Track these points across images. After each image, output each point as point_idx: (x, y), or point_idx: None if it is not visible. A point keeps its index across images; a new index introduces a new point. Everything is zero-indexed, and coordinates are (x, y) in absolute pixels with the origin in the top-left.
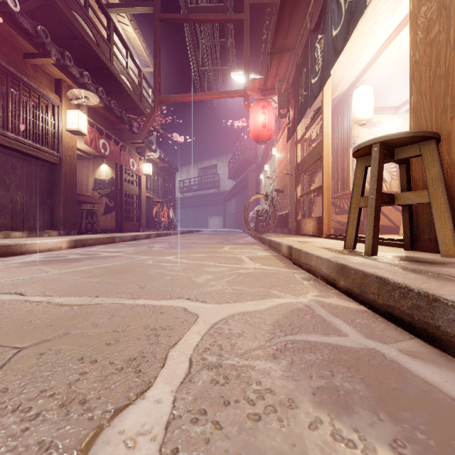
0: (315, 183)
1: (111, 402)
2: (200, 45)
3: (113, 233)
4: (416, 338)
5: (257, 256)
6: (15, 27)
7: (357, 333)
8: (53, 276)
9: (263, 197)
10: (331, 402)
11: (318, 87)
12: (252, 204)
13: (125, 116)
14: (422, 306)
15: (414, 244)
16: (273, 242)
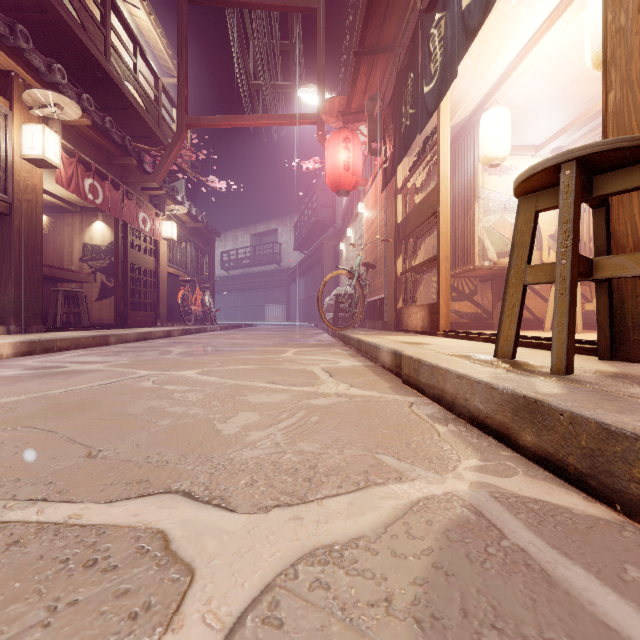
0: (422, 253)
1: None
2: (252, 48)
3: (110, 329)
4: None
5: (339, 367)
6: None
7: None
8: None
9: (346, 274)
10: None
11: (435, 98)
12: (328, 286)
13: (130, 145)
14: None
15: (615, 350)
16: (364, 343)
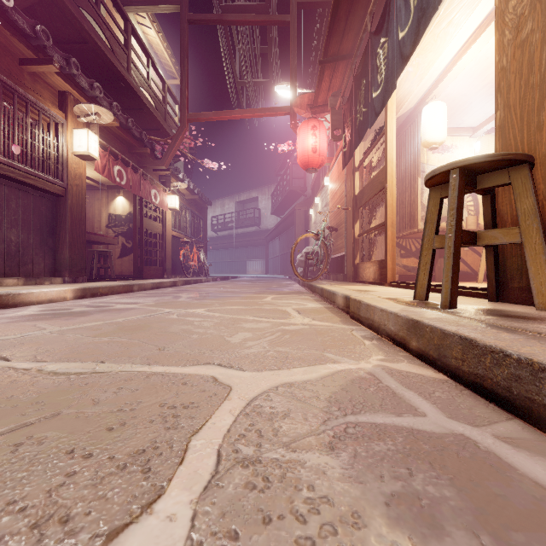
0: (376, 219)
1: (105, 520)
2: (237, 53)
3: (131, 280)
4: (516, 418)
5: (306, 308)
6: (8, 26)
7: (438, 411)
8: (50, 335)
9: (313, 236)
10: (412, 516)
11: (380, 102)
12: (299, 245)
13: (146, 138)
14: (524, 377)
15: (500, 294)
16: (326, 290)
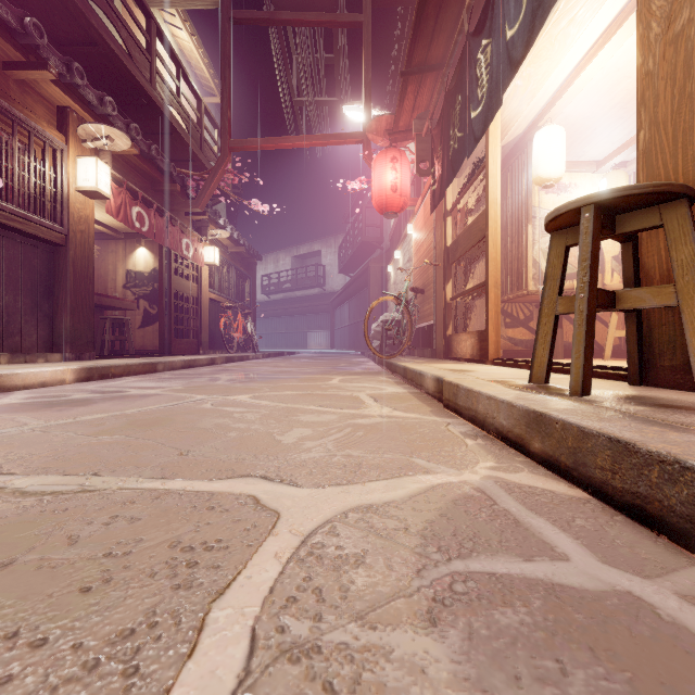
0: (474, 278)
1: None
2: (295, 64)
3: (155, 357)
4: None
5: (384, 394)
6: None
7: (586, 551)
8: (31, 434)
9: (393, 300)
10: None
11: (481, 124)
12: (375, 311)
13: (174, 171)
14: None
15: (644, 376)
16: (410, 370)
